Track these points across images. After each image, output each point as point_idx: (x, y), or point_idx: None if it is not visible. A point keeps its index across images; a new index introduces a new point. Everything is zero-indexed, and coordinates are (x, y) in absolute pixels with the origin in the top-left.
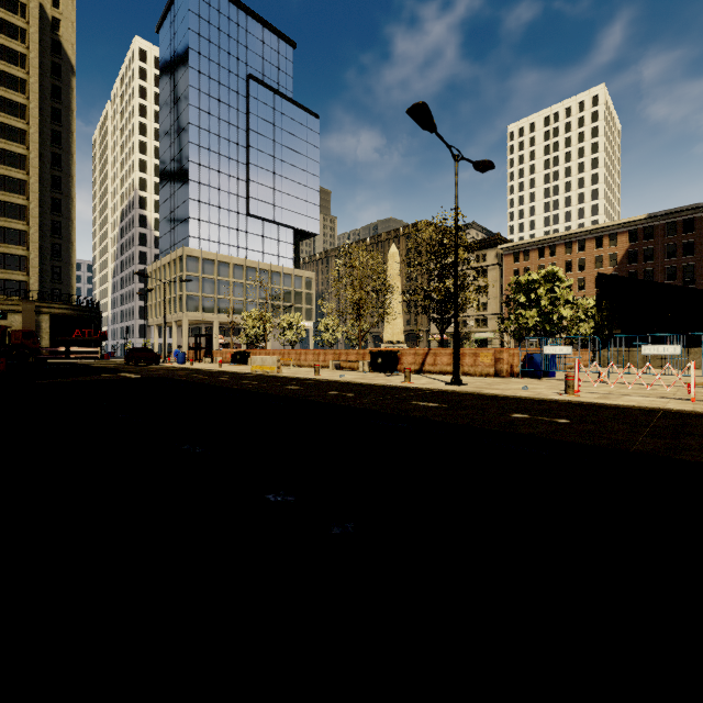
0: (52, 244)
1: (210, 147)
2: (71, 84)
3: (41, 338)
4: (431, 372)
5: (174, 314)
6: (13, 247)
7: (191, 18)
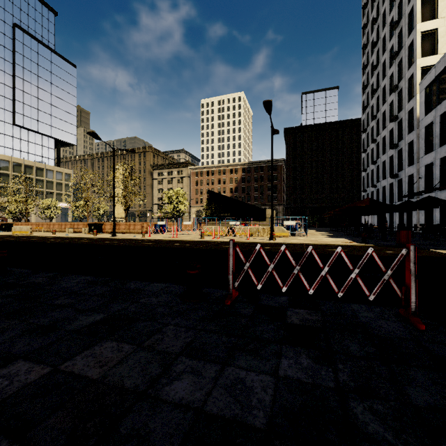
0: None
1: None
2: None
3: None
4: (117, 233)
5: None
6: None
7: None
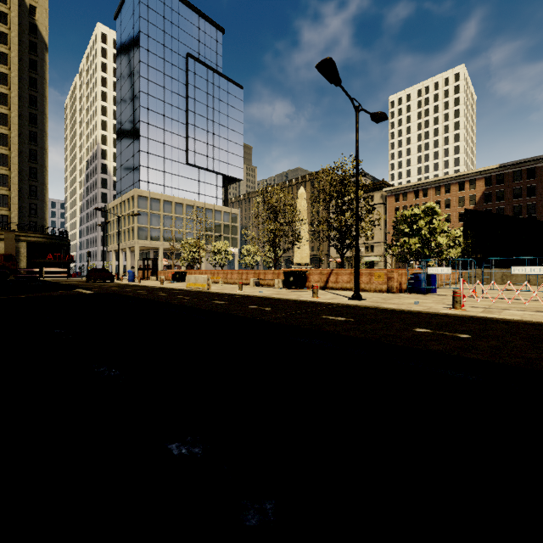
0: (29, 186)
1: (156, 110)
2: (45, 58)
3: (20, 261)
4: (333, 289)
5: (128, 242)
6: None
7: (142, 7)
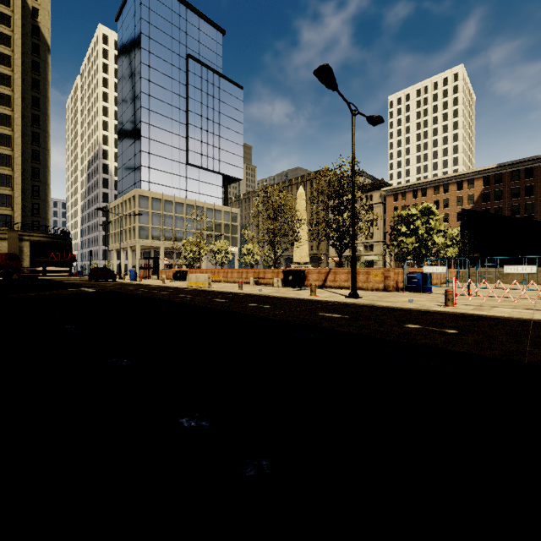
0: (32, 186)
1: (157, 111)
2: (48, 60)
3: (23, 260)
4: (331, 287)
5: (129, 241)
6: (1, 188)
7: (143, 9)
